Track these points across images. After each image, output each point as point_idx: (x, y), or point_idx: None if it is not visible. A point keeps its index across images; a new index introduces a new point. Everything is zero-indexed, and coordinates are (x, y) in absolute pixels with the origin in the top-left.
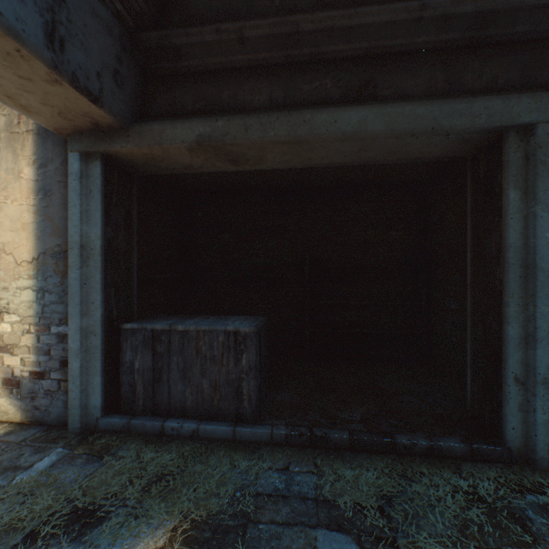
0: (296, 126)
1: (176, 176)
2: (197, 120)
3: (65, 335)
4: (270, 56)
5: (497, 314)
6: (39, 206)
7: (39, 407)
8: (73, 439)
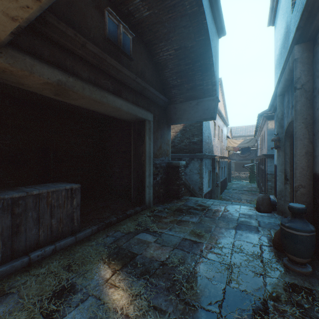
0: (103, 97)
1: None
2: (58, 71)
3: None
4: (92, 60)
5: (143, 170)
6: None
7: None
8: None
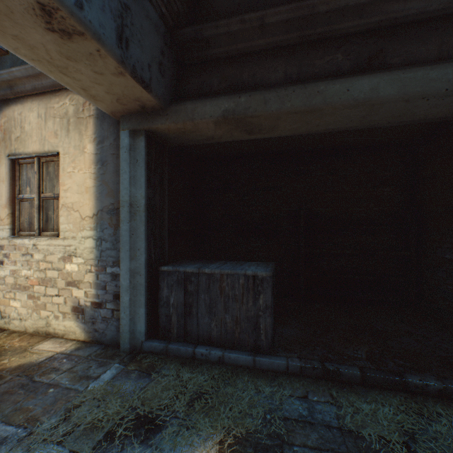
0: (310, 97)
1: (193, 146)
2: (223, 98)
3: (117, 275)
4: (286, 38)
5: None
6: (97, 173)
7: (98, 330)
8: (125, 357)
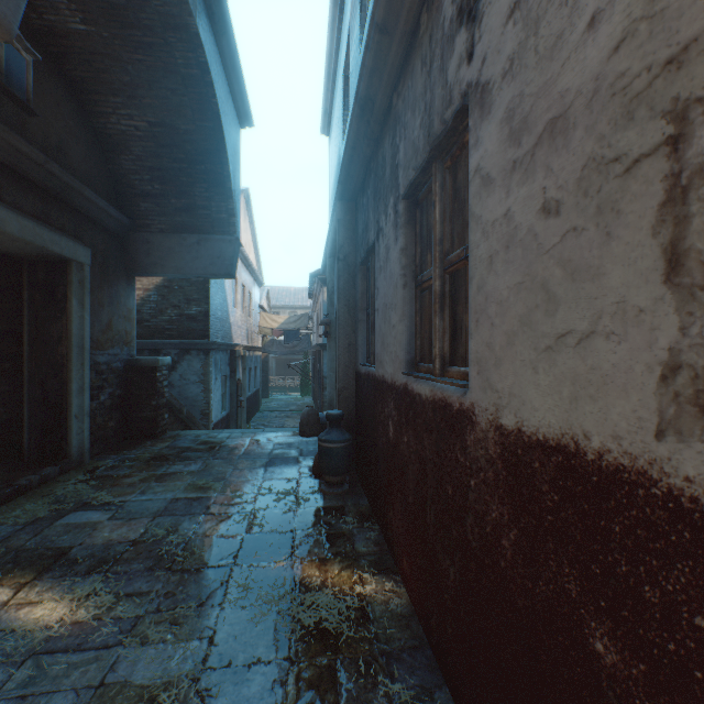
0: None
1: None
2: None
3: None
4: None
5: (62, 378)
6: None
7: None
8: None
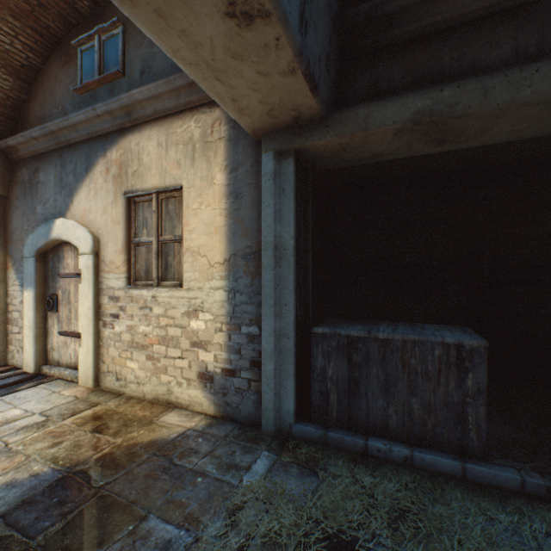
0: None
1: (329, 171)
2: (413, 94)
3: (255, 336)
4: None
5: None
6: (229, 209)
7: (230, 404)
8: (271, 443)
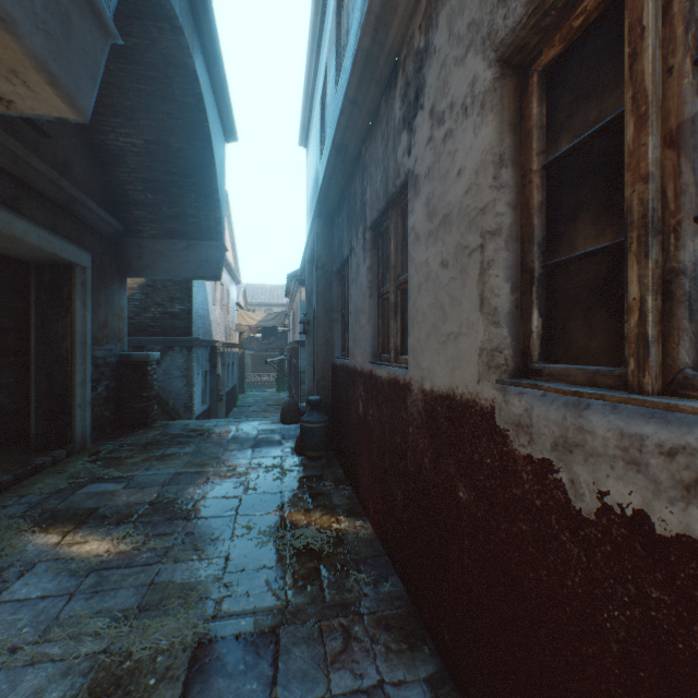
0: None
1: None
2: None
3: None
4: None
5: (67, 371)
6: None
7: None
8: None
